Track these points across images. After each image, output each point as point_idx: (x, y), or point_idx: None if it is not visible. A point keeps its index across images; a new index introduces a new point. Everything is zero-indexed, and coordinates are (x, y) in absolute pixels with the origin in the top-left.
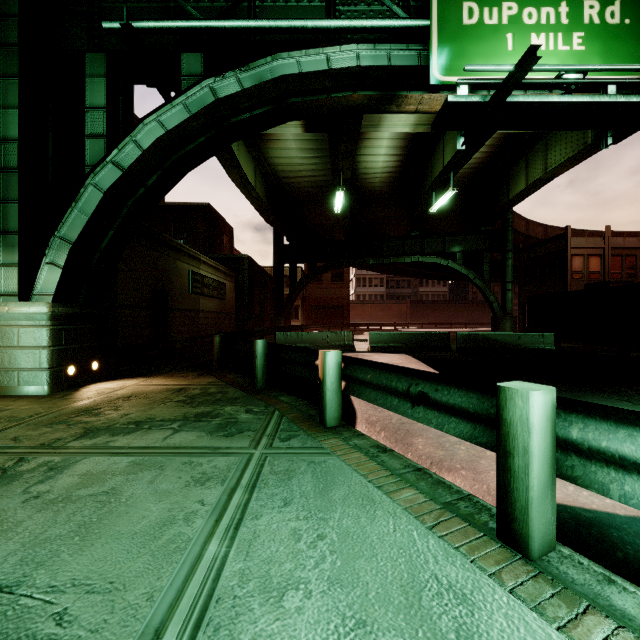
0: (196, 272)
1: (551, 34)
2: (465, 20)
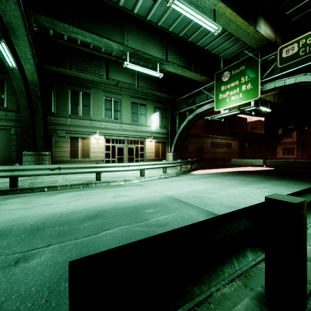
0: (214, 141)
1: (235, 95)
2: (219, 98)
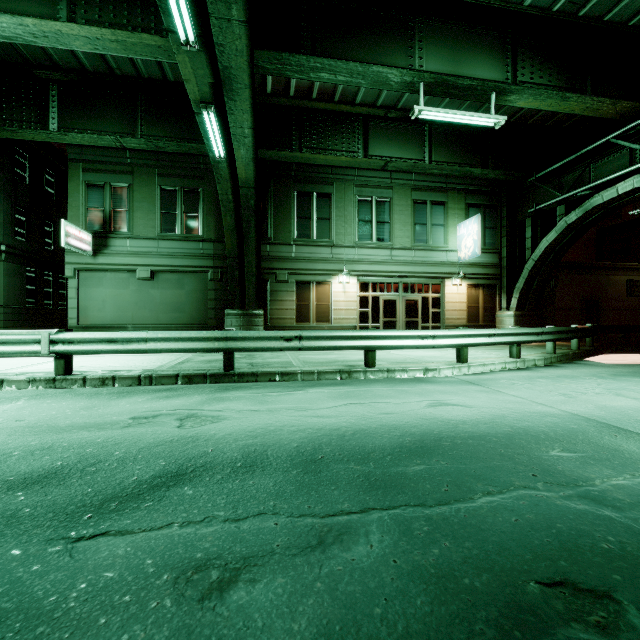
0: (637, 280)
1: None
2: None
